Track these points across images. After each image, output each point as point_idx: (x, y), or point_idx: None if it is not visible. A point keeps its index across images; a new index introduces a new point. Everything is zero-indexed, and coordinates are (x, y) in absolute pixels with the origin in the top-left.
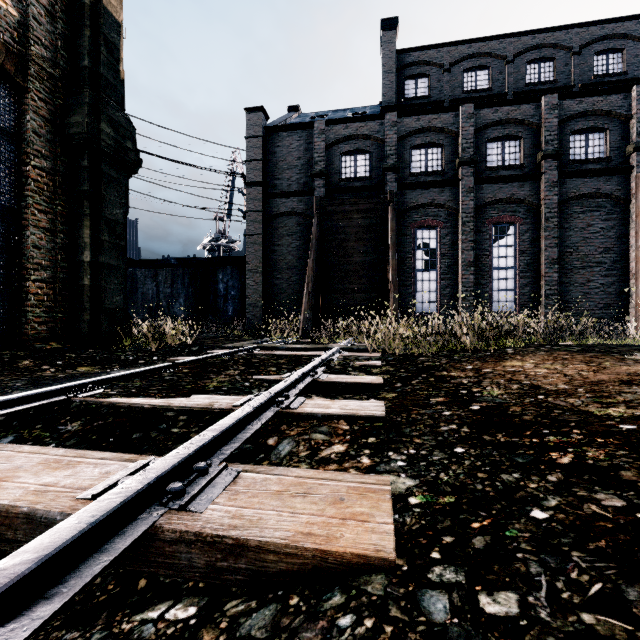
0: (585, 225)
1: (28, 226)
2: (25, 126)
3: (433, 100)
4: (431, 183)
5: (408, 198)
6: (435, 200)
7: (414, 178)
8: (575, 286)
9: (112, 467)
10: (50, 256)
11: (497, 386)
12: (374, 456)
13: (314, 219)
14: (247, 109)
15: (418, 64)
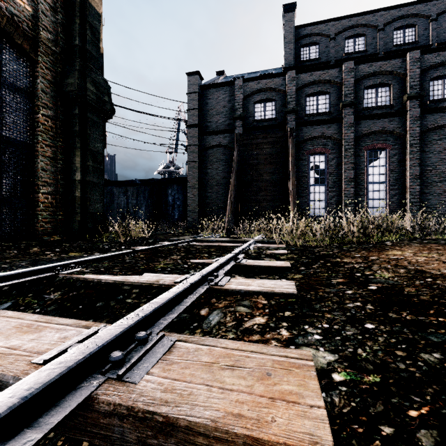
0: (442, 149)
1: (38, 155)
2: (36, 87)
3: (322, 61)
4: (321, 121)
5: (304, 132)
6: (324, 133)
7: (308, 118)
8: (434, 195)
9: (70, 332)
10: (53, 176)
11: (386, 270)
12: (292, 329)
13: (235, 149)
14: (188, 73)
15: (311, 35)
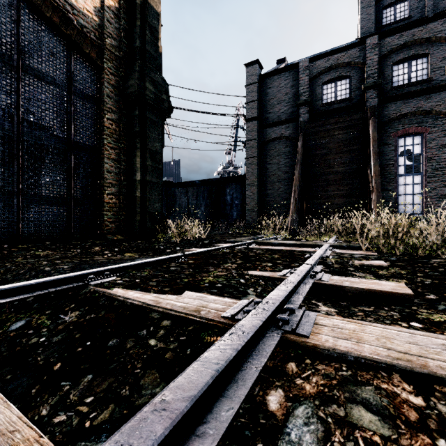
0: None
1: (104, 158)
2: (102, 93)
3: (413, 19)
4: (415, 92)
5: (389, 110)
6: (420, 108)
7: (396, 91)
8: None
9: None
10: (117, 178)
11: None
12: None
13: (299, 140)
14: (246, 64)
15: None
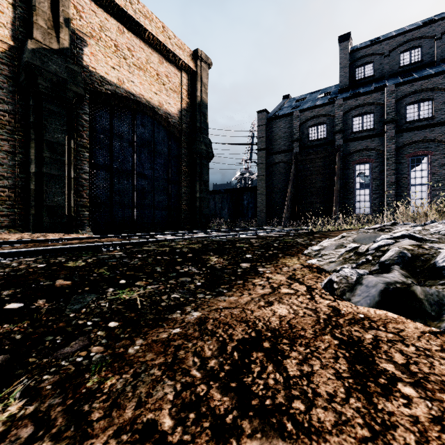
0: None
1: (182, 186)
2: (181, 153)
3: (376, 77)
4: (365, 137)
5: (350, 147)
6: (368, 146)
7: (354, 135)
8: None
9: None
10: (187, 196)
11: None
12: None
13: (292, 165)
14: (258, 112)
15: (365, 57)
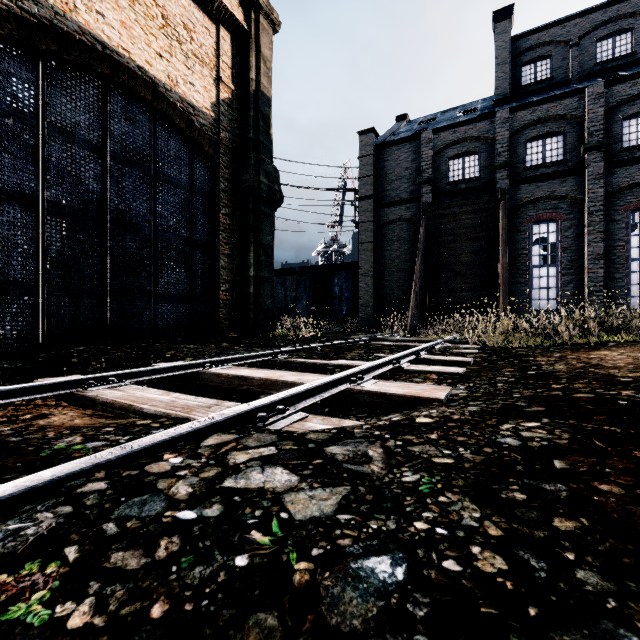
0: None
1: (219, 254)
2: (218, 188)
3: (556, 81)
4: (549, 175)
5: (522, 193)
6: (555, 192)
7: (529, 172)
8: None
9: (320, 377)
10: (230, 273)
11: (565, 365)
12: (448, 385)
13: (421, 224)
14: (359, 132)
15: (537, 47)
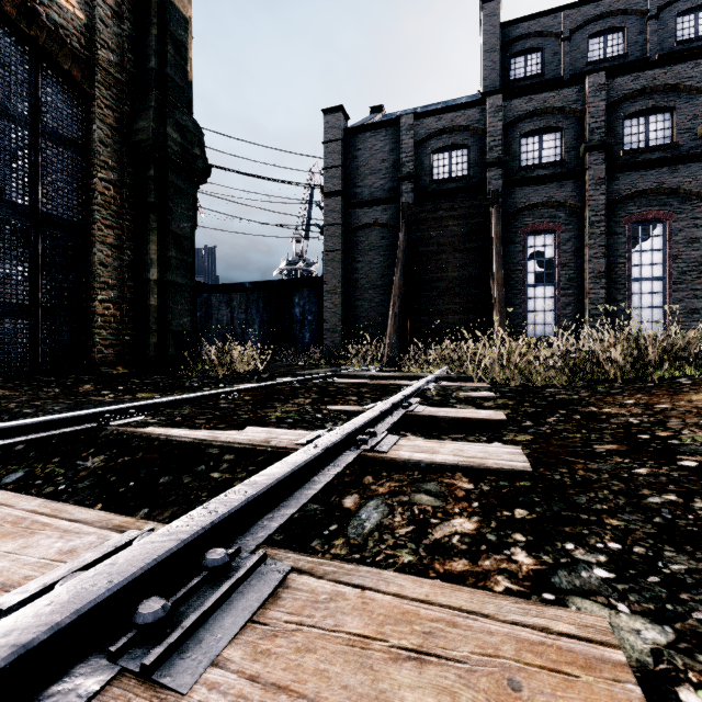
0: None
1: (95, 242)
2: (92, 136)
3: (547, 78)
4: (547, 177)
5: (517, 198)
6: (552, 198)
7: (524, 173)
8: None
9: (85, 540)
10: (117, 275)
11: (701, 429)
12: (537, 550)
13: (401, 229)
14: (325, 110)
15: (528, 37)
